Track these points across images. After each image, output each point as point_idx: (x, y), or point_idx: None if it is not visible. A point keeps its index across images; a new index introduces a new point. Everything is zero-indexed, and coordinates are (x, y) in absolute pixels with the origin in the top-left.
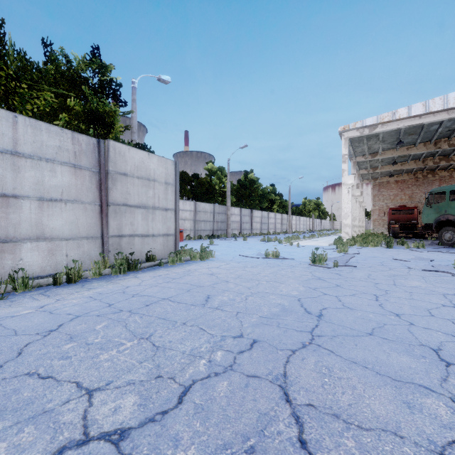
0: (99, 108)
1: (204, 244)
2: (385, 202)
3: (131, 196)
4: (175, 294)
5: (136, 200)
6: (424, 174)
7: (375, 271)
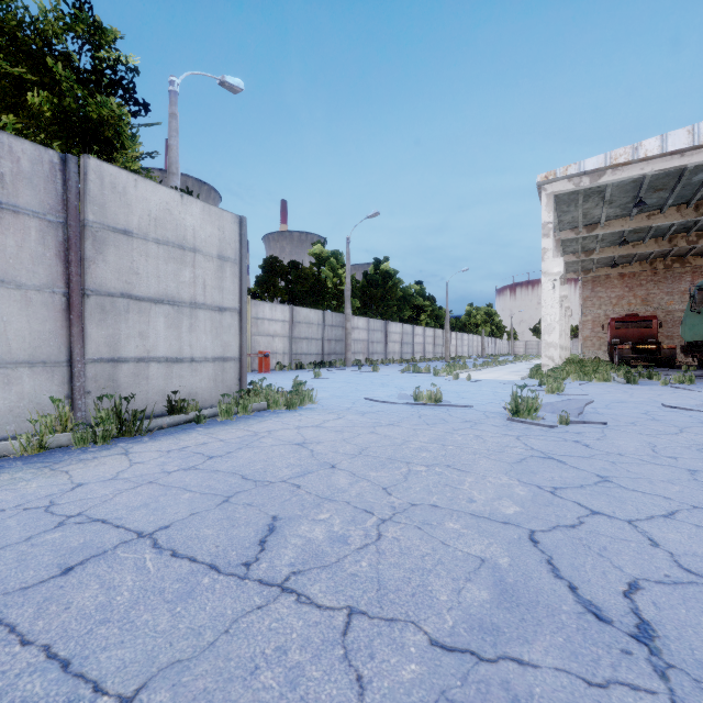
0: (91, 111)
1: (304, 377)
2: (603, 308)
3: (140, 279)
4: (182, 516)
5: (152, 288)
6: (668, 263)
7: (653, 434)
